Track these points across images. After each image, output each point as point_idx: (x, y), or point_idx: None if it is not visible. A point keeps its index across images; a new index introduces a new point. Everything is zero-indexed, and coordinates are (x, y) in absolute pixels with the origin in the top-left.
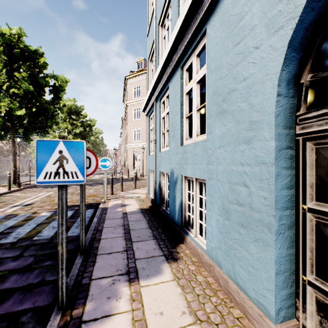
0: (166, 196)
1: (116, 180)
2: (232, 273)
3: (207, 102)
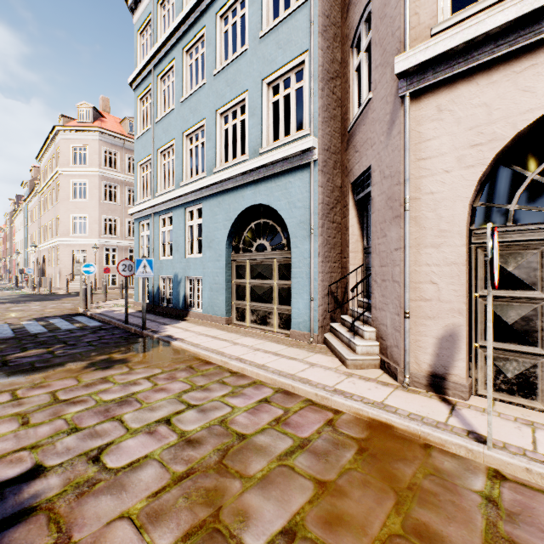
0: (167, 295)
1: (49, 296)
2: (214, 312)
3: (203, 239)
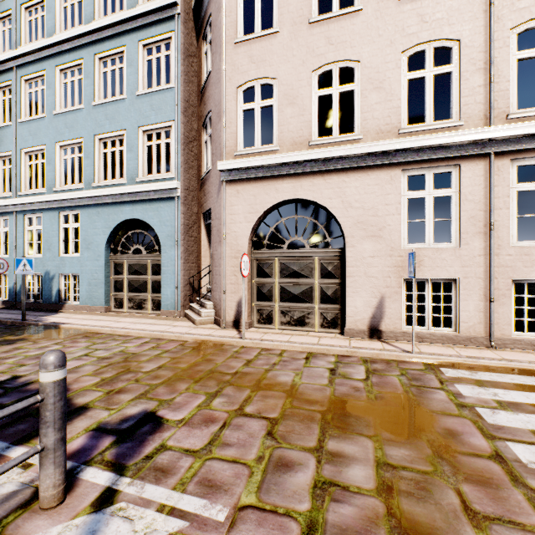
0: (35, 291)
1: None
2: (93, 303)
3: (81, 241)
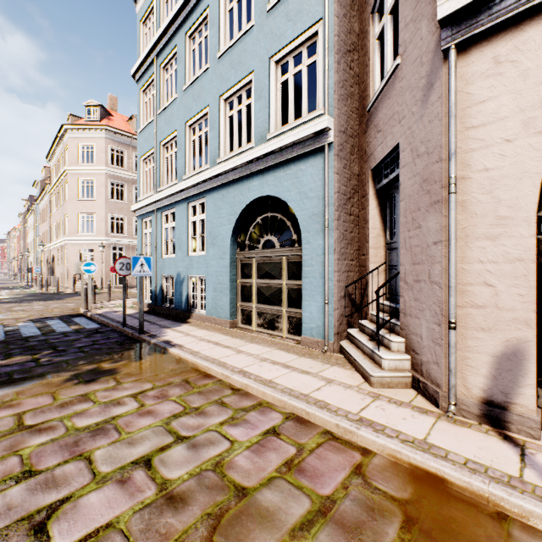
0: (170, 295)
1: (56, 295)
2: (217, 314)
3: (206, 236)
